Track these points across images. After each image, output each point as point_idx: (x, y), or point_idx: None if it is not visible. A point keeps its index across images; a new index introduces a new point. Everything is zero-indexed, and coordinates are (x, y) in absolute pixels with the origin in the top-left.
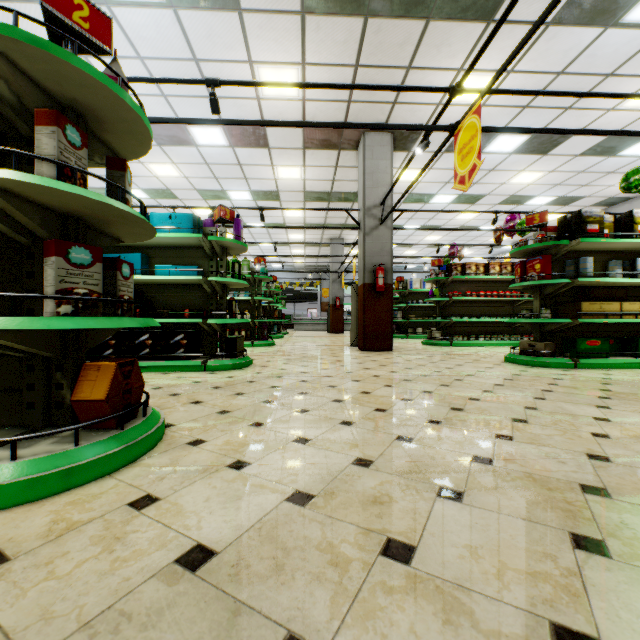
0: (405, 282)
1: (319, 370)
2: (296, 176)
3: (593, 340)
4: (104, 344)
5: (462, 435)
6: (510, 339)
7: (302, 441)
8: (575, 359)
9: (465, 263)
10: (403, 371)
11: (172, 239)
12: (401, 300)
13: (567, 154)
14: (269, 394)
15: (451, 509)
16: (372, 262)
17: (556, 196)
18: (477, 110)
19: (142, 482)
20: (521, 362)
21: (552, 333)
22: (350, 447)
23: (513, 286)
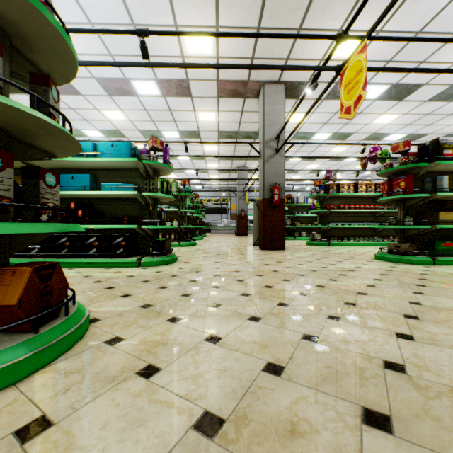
0: (293, 198)
1: (229, 266)
2: (212, 119)
3: (448, 242)
4: (61, 245)
5: (364, 333)
6: (373, 241)
7: (213, 340)
8: (434, 257)
9: (339, 183)
10: (296, 267)
11: (114, 162)
12: (290, 211)
13: (418, 100)
14: (188, 288)
15: (385, 447)
16: (269, 182)
17: (407, 133)
18: (362, 49)
19: (43, 396)
20: (389, 259)
21: (413, 236)
22: (259, 348)
23: (382, 199)
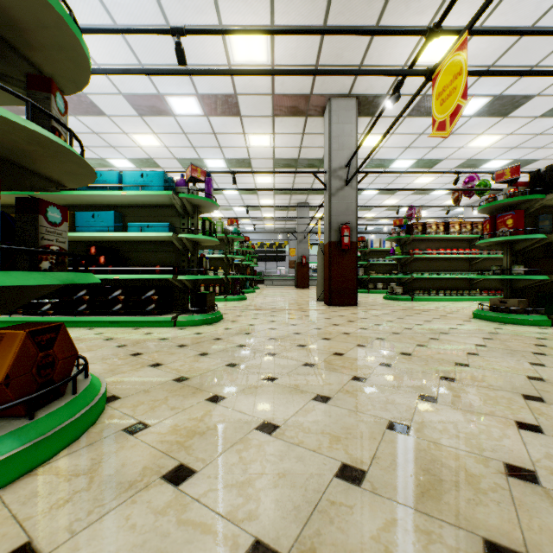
0: (366, 241)
1: (288, 326)
2: (266, 144)
3: None
4: (78, 299)
5: (471, 422)
6: (469, 294)
7: (267, 429)
8: (551, 316)
9: (426, 222)
10: (373, 328)
11: (144, 197)
12: (362, 258)
13: (527, 116)
14: (235, 355)
15: None
16: (338, 221)
17: (511, 159)
18: (462, 45)
19: (33, 510)
20: (492, 319)
21: (523, 289)
22: (330, 441)
23: (482, 242)
